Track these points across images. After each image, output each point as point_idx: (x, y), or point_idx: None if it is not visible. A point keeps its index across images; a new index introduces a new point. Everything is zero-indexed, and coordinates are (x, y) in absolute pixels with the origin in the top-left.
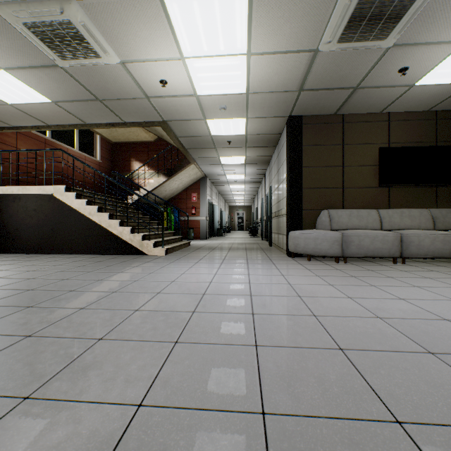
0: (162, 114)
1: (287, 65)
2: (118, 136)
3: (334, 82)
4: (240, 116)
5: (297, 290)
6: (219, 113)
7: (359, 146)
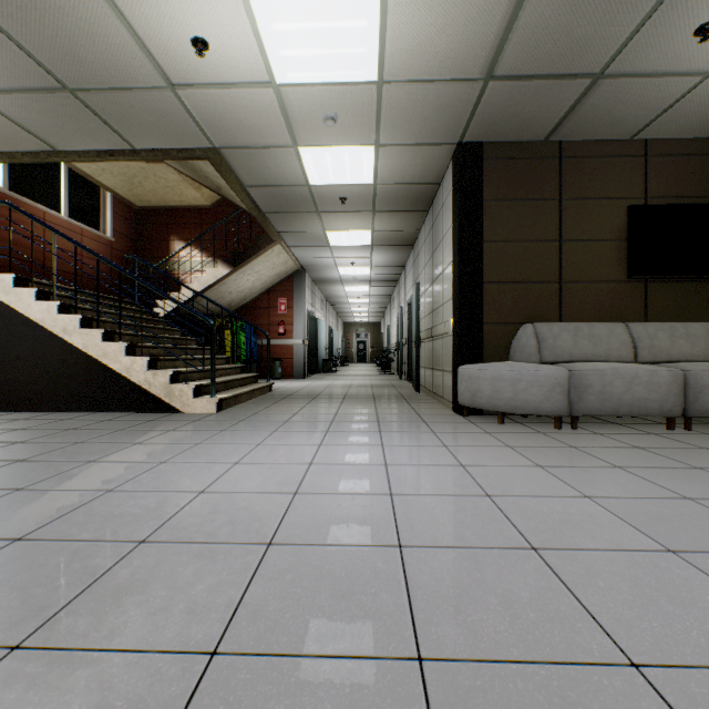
0: (208, 131)
1: (469, 4)
2: (146, 195)
3: (559, 57)
4: (364, 141)
5: (516, 521)
6: (323, 133)
7: (591, 204)
